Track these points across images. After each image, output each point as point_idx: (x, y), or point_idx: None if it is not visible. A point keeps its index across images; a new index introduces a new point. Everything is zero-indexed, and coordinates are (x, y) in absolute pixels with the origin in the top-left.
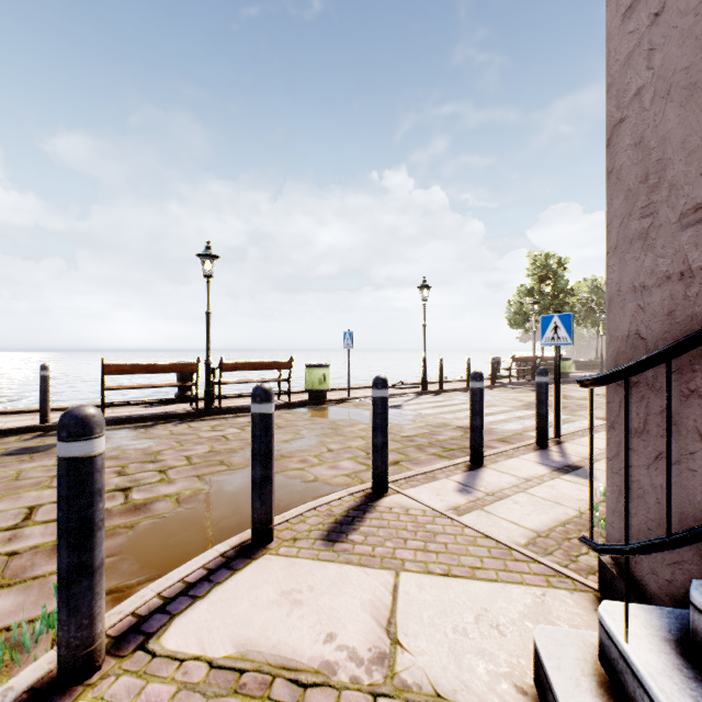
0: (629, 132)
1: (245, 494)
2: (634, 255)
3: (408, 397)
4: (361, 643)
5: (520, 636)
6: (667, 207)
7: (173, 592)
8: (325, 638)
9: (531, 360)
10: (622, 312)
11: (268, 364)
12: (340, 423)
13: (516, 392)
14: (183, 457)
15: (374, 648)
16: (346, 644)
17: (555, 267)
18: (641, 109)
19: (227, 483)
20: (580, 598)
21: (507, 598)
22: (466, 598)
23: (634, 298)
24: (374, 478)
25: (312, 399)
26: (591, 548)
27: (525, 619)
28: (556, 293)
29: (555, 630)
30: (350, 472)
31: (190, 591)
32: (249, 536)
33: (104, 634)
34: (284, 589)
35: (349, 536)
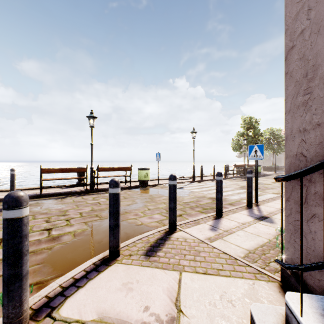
0: (296, 52)
1: (107, 231)
2: (300, 114)
3: (186, 183)
4: (162, 311)
5: (243, 307)
6: (318, 89)
7: (68, 284)
8: (143, 309)
9: (243, 166)
10: (293, 142)
11: (120, 168)
12: (154, 196)
13: (236, 181)
14: (78, 213)
15: (169, 314)
16: (154, 312)
17: (254, 123)
18: (303, 40)
19: (99, 226)
20: (272, 285)
21: (235, 286)
22: (215, 286)
23: (300, 136)
24: (170, 224)
25: (141, 185)
26: (282, 266)
27: (245, 297)
28: (254, 135)
29: (261, 305)
30: (158, 220)
31: (76, 283)
32: (108, 254)
33: (28, 309)
34: (124, 282)
35: (157, 253)
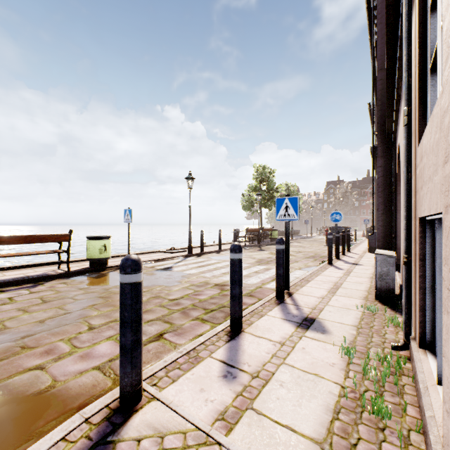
0: None
1: None
2: None
3: (178, 259)
4: None
5: None
6: None
7: None
8: None
9: (257, 230)
10: None
11: (42, 237)
12: (113, 291)
13: (250, 251)
14: None
15: None
16: None
17: (268, 174)
18: None
19: None
20: None
21: None
22: None
23: None
24: (122, 388)
25: (93, 267)
26: None
27: None
28: (269, 190)
29: None
30: (104, 361)
31: None
32: None
33: None
34: None
35: None
